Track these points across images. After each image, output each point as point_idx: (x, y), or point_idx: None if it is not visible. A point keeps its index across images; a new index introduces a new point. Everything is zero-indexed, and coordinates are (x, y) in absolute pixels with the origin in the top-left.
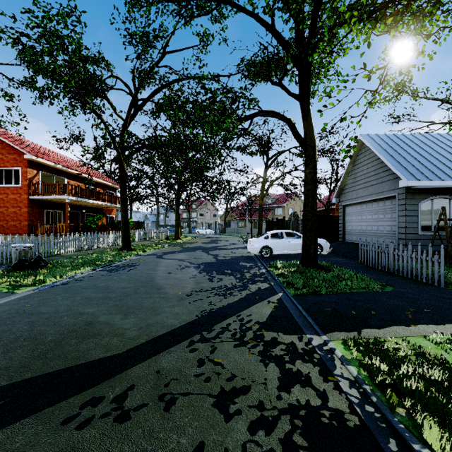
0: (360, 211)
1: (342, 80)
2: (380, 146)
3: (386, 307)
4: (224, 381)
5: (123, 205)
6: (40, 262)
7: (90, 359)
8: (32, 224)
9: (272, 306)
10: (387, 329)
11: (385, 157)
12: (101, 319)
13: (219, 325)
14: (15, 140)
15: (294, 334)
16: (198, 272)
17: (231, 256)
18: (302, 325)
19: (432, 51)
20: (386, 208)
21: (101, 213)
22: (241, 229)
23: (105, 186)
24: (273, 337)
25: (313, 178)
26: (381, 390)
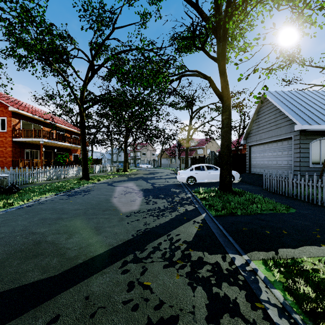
0: (263, 150)
1: (255, 38)
2: (278, 99)
3: (295, 227)
4: (152, 309)
5: (83, 145)
6: (13, 188)
7: (25, 283)
8: (14, 160)
9: (197, 225)
10: (301, 249)
11: (283, 108)
12: (48, 239)
13: (151, 245)
14: (2, 96)
15: (218, 253)
16: (138, 196)
17: (164, 183)
18: (224, 244)
19: (322, 22)
20: (284, 147)
21: (68, 152)
22: (172, 164)
23: (72, 132)
24: (199, 257)
25: (229, 122)
26: (313, 320)
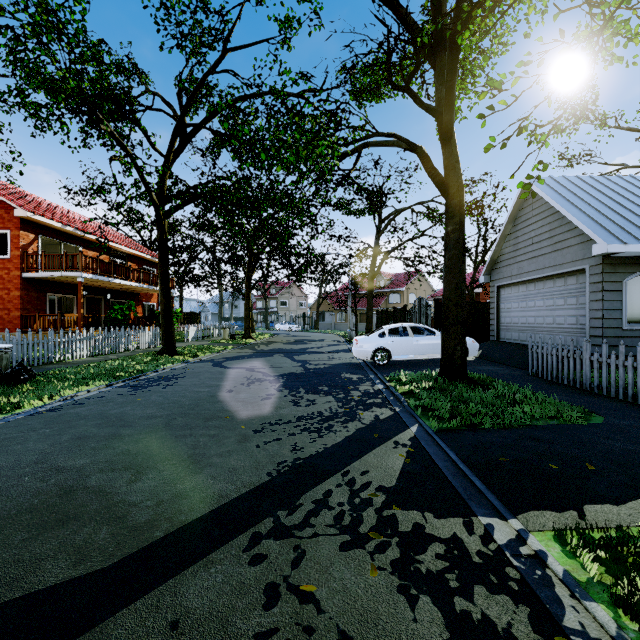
0: (524, 295)
1: (521, 62)
2: (558, 193)
3: (610, 456)
4: None
5: (163, 286)
6: (21, 373)
7: (35, 587)
8: (26, 315)
9: (403, 452)
10: (633, 505)
11: (567, 210)
12: (91, 482)
13: (310, 496)
14: (3, 188)
15: (455, 515)
16: (276, 389)
17: (327, 362)
18: (466, 495)
19: None
20: (568, 289)
21: (135, 300)
22: (340, 323)
23: (141, 260)
24: (416, 525)
25: (460, 239)
26: None
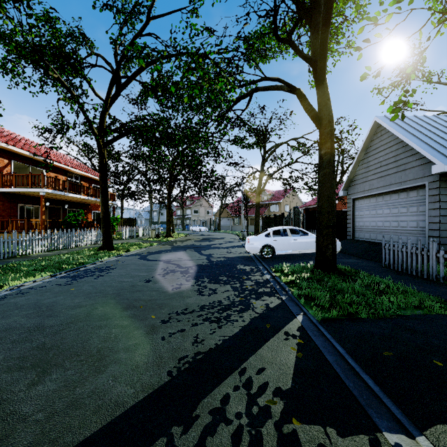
0: (374, 205)
1: (394, 1)
2: (401, 128)
3: None
4: None
5: (103, 198)
6: None
7: None
8: (1, 220)
9: (294, 344)
10: None
11: (410, 139)
12: None
13: (207, 403)
14: None
15: (359, 431)
16: (185, 279)
17: (226, 256)
18: (362, 400)
19: None
20: (410, 200)
21: (86, 209)
22: (236, 226)
23: (91, 180)
24: None
25: (331, 160)
26: None
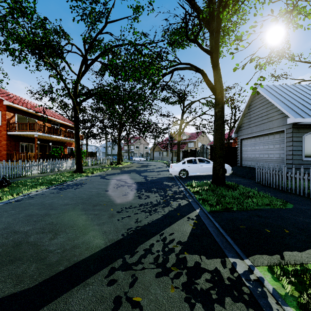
0: (254, 143)
1: (252, 26)
2: (270, 93)
3: (296, 225)
4: None
5: (76, 139)
6: (3, 182)
7: None
8: (9, 153)
9: (191, 223)
10: (308, 252)
11: (275, 101)
12: (30, 239)
13: (142, 247)
14: None
15: (217, 257)
16: (130, 190)
17: (157, 176)
18: (222, 246)
19: None
20: (275, 140)
21: (63, 145)
22: (164, 157)
23: (67, 126)
24: (196, 262)
25: (222, 115)
26: None
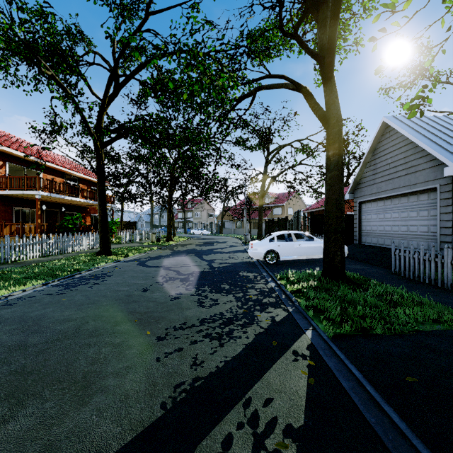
0: (382, 208)
1: None
2: (411, 128)
3: None
4: None
5: (100, 202)
6: None
7: None
8: None
9: (304, 367)
10: None
11: (421, 140)
12: None
13: (206, 447)
14: None
15: None
16: (185, 288)
17: (229, 261)
18: (388, 441)
19: None
20: (421, 204)
21: (85, 212)
22: (238, 229)
23: (90, 183)
24: None
25: (339, 161)
26: None
